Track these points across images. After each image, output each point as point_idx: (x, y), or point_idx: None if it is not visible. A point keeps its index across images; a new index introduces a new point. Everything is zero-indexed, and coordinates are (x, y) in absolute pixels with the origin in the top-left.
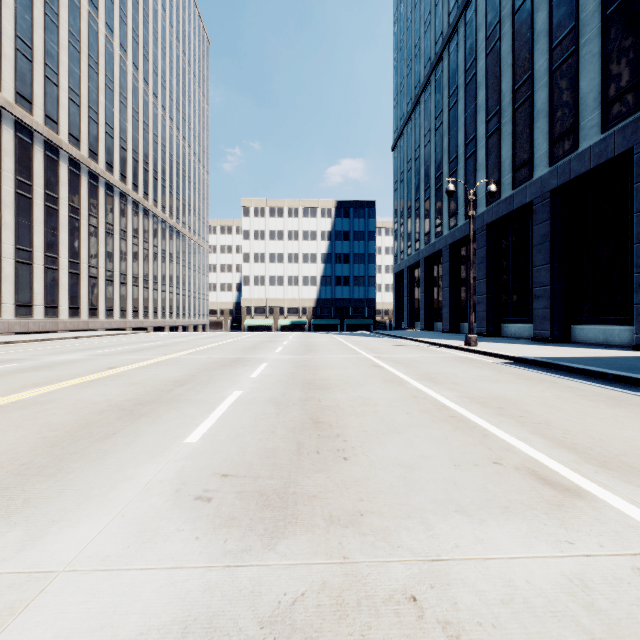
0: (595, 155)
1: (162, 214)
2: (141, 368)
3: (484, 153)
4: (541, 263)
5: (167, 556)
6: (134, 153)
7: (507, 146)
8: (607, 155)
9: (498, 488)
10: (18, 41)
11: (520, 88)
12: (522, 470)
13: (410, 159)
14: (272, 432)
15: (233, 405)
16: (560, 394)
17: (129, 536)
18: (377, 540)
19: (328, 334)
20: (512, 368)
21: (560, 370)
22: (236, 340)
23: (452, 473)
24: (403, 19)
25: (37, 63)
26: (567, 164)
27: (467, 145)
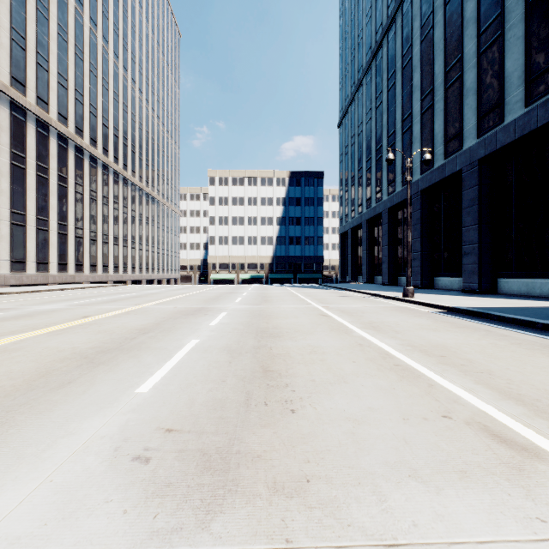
0: (519, 127)
1: (139, 183)
2: (112, 317)
3: (419, 128)
4: (470, 224)
5: (86, 538)
6: (115, 130)
7: (439, 121)
8: (530, 127)
9: (451, 447)
10: (13, 32)
11: (451, 69)
12: (473, 425)
13: (354, 134)
14: (223, 381)
15: (189, 353)
16: (496, 342)
17: (50, 509)
18: (325, 516)
19: (282, 286)
20: (447, 317)
21: (491, 319)
22: (201, 292)
23: (402, 428)
24: (347, 13)
25: (30, 51)
26: (494, 136)
27: (404, 121)
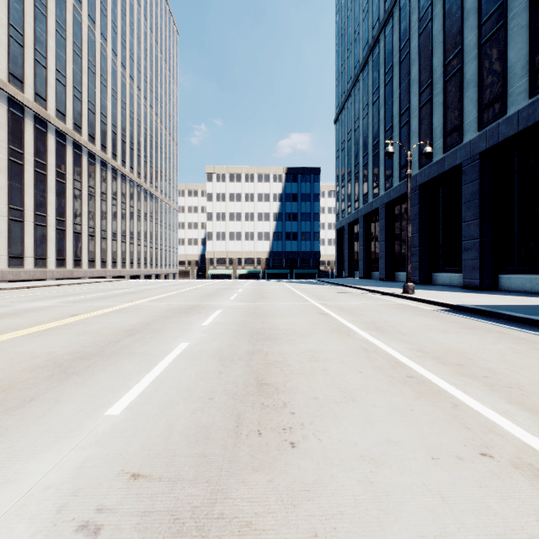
0: (523, 119)
1: (137, 179)
2: (101, 315)
3: (417, 122)
4: (470, 218)
5: None
6: (113, 127)
7: (438, 114)
8: (535, 118)
9: (506, 508)
10: (11, 29)
11: (451, 62)
12: (524, 469)
13: (350, 130)
14: (210, 399)
15: (176, 360)
16: (515, 347)
17: None
18: None
19: (279, 282)
20: (453, 316)
21: (501, 318)
22: (197, 287)
23: (433, 474)
24: (344, 9)
25: (28, 48)
26: (495, 128)
27: (401, 115)
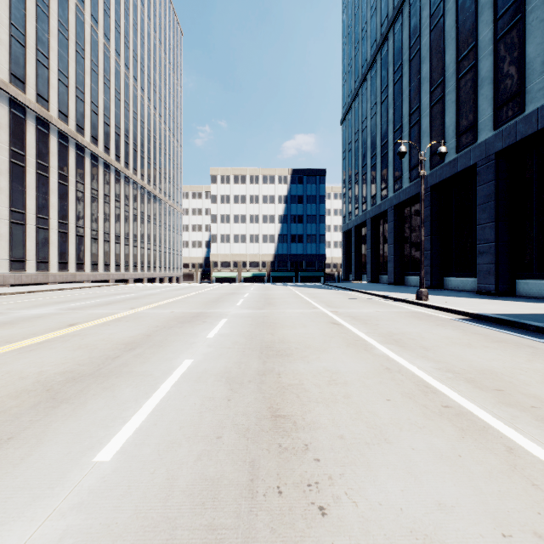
0: (543, 117)
1: (141, 181)
2: (100, 325)
3: (428, 121)
4: (485, 221)
5: None
6: (116, 128)
7: (451, 113)
8: None
9: None
10: (12, 28)
11: (464, 59)
12: None
13: (357, 130)
14: (217, 438)
15: (178, 382)
16: None
17: None
18: None
19: (285, 286)
20: (475, 327)
21: (527, 330)
22: (202, 292)
23: None
24: (351, 7)
25: (29, 48)
26: (513, 127)
27: (411, 115)
